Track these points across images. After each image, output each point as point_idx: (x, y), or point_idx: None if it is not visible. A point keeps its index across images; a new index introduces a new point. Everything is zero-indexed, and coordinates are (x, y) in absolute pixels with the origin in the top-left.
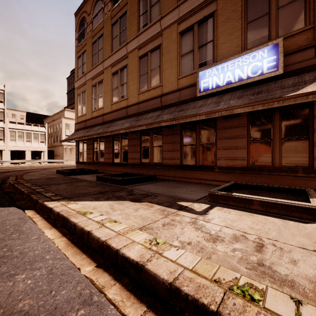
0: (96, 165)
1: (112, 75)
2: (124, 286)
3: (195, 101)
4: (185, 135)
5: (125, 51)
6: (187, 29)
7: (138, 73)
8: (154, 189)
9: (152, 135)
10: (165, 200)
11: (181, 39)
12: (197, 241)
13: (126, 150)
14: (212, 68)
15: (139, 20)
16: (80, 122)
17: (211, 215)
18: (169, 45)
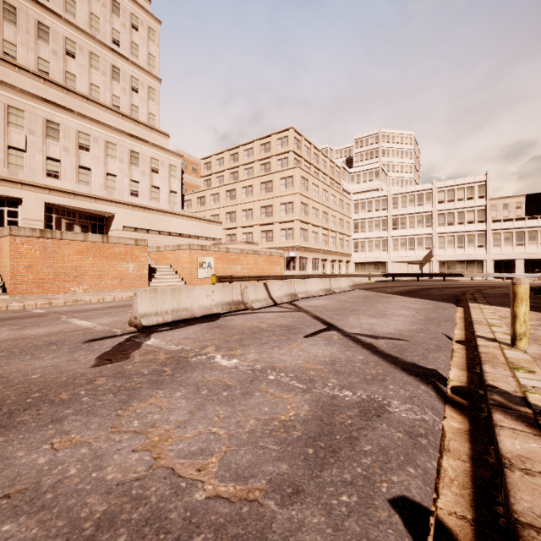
0: None
1: None
2: (464, 325)
3: None
4: None
5: None
6: None
7: None
8: None
9: None
10: None
11: None
12: None
13: None
14: None
15: None
16: None
17: None
18: None
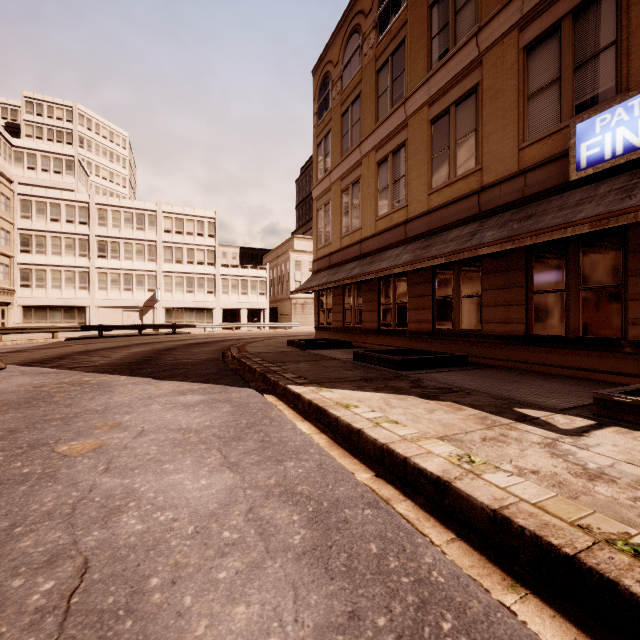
0: (348, 333)
1: (378, 166)
2: (418, 506)
3: (565, 193)
4: (538, 269)
5: (402, 115)
6: (543, 35)
7: (428, 153)
8: (464, 381)
9: (459, 274)
10: (488, 403)
11: (528, 60)
12: (551, 472)
13: (404, 305)
14: (612, 109)
15: (430, 49)
16: (321, 257)
17: (595, 438)
18: (498, 81)
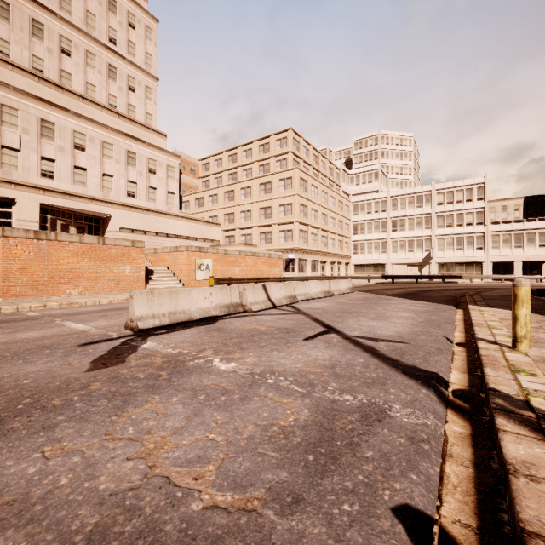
0: None
1: None
2: (464, 327)
3: None
4: None
5: None
6: None
7: None
8: None
9: None
10: None
11: None
12: None
13: None
14: None
15: None
16: None
17: None
18: None
